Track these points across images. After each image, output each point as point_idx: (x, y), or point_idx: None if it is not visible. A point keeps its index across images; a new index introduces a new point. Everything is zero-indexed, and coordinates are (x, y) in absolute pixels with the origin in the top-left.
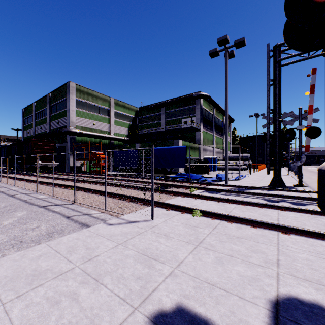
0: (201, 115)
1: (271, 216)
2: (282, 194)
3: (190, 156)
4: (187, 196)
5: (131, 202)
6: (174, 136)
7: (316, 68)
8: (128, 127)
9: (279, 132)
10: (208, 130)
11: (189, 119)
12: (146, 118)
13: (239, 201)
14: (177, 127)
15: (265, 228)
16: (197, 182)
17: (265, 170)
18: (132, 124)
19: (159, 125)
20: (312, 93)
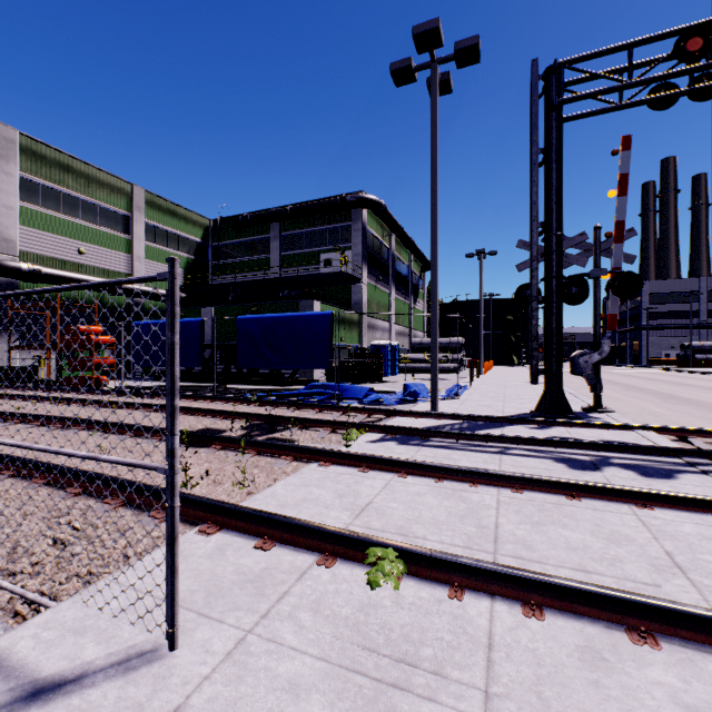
0: (365, 247)
1: (638, 543)
2: (593, 441)
3: (340, 341)
4: (337, 461)
5: (125, 509)
6: (303, 292)
7: (630, 137)
8: (184, 266)
9: (559, 281)
10: (379, 282)
11: (337, 252)
12: (233, 247)
13: (503, 477)
14: (309, 273)
15: (691, 641)
16: (361, 408)
17: (496, 373)
18: (195, 259)
19: (266, 265)
20: (623, 194)
